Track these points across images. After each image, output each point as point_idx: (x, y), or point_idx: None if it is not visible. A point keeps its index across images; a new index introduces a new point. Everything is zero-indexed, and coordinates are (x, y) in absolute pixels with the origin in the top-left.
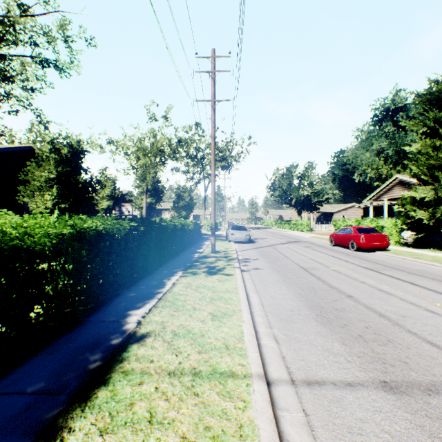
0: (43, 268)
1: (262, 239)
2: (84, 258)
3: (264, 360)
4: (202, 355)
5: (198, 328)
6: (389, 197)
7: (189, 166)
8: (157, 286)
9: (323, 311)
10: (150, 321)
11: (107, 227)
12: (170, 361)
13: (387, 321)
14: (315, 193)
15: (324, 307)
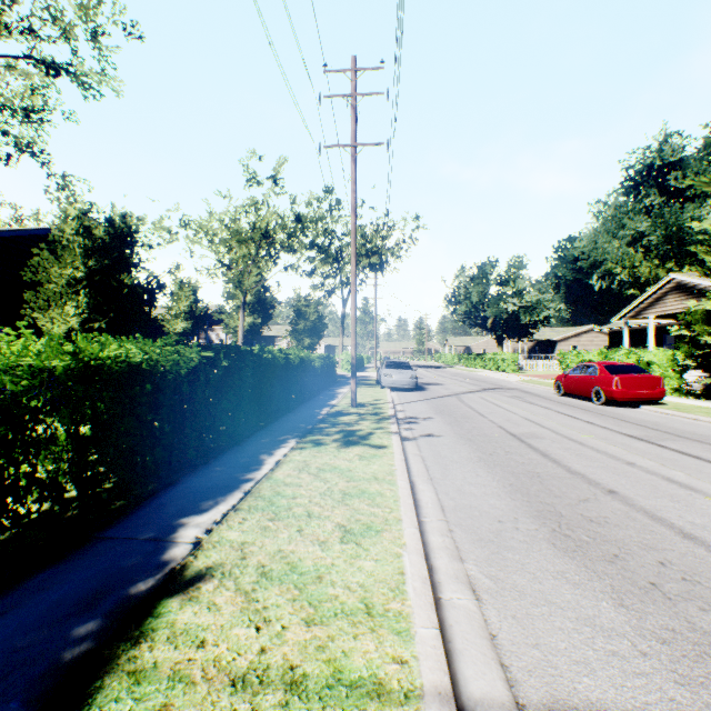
0: (6, 435)
1: (437, 384)
2: (102, 416)
3: (449, 645)
4: (314, 630)
5: (312, 560)
6: (657, 313)
7: (317, 266)
8: (247, 468)
9: (564, 524)
10: (218, 541)
11: (153, 358)
12: (242, 645)
13: (702, 550)
14: (527, 307)
15: (564, 515)
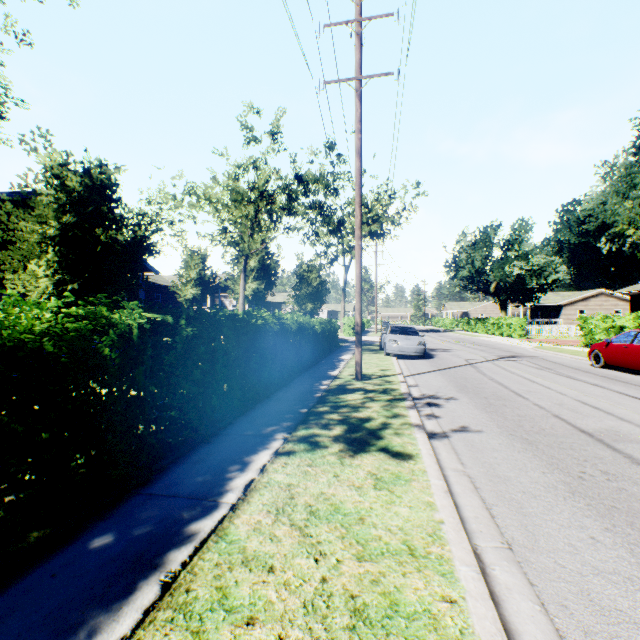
0: None
1: (444, 350)
2: None
3: None
4: None
5: None
6: None
7: (320, 235)
8: (197, 500)
9: None
10: None
11: (38, 327)
12: None
13: None
14: (534, 271)
15: None
